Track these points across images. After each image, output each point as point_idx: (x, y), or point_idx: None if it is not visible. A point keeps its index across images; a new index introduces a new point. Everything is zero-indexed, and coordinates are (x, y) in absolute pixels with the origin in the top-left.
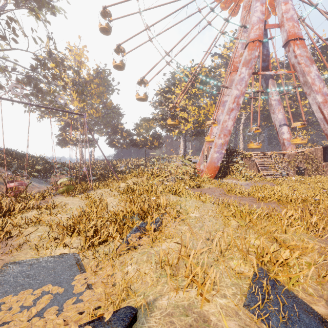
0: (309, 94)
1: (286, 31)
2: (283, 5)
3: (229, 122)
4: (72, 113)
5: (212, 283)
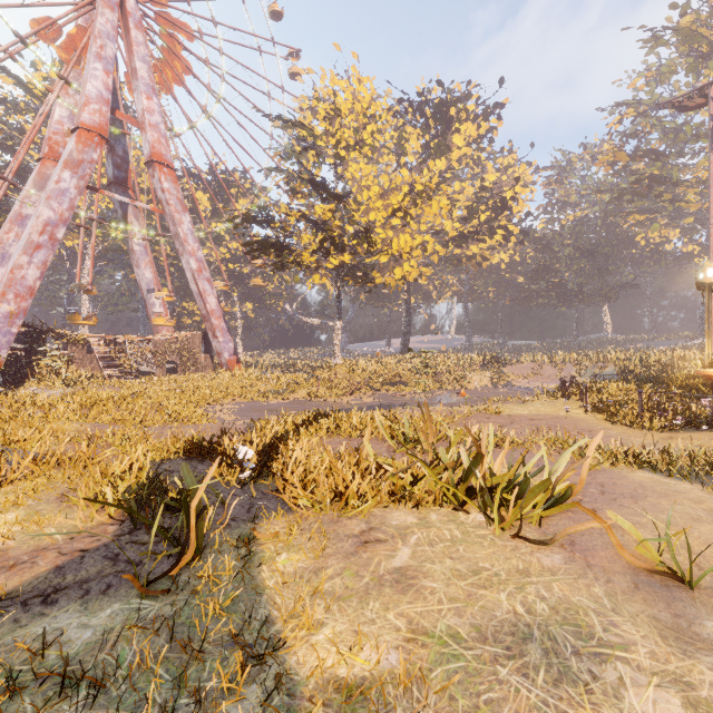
0: (182, 253)
1: (150, 143)
2: (145, 98)
3: (32, 271)
4: None
5: None
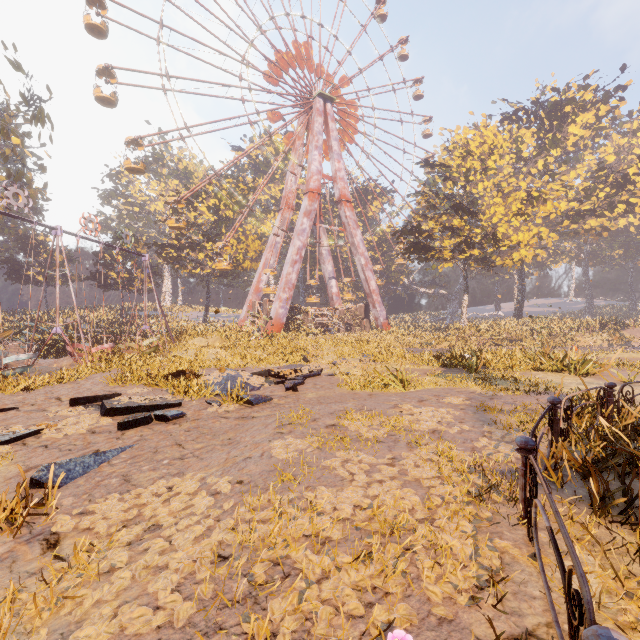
0: (355, 254)
1: (339, 190)
2: (337, 163)
3: (294, 276)
4: (136, 253)
5: (355, 355)
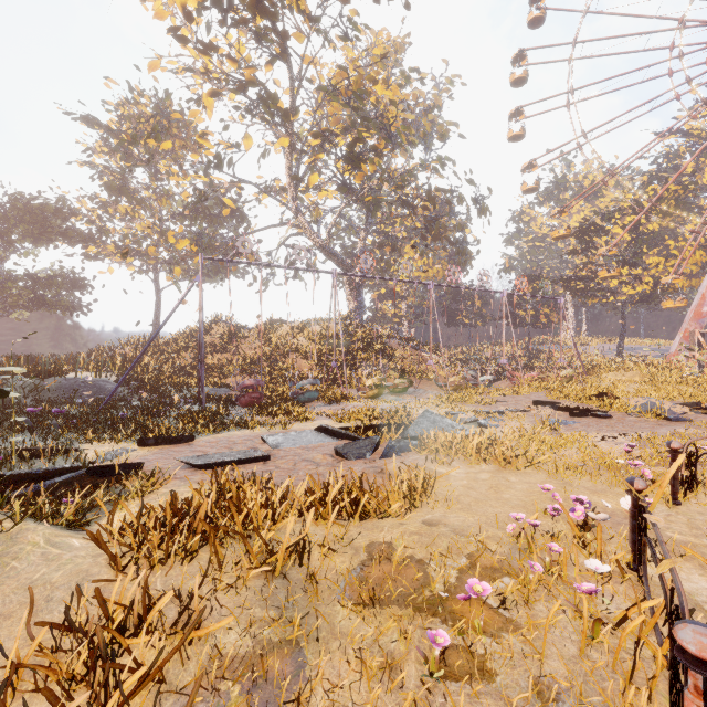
0: None
1: None
2: None
3: None
4: (553, 298)
5: None
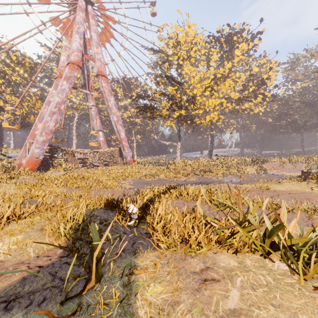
0: (110, 114)
1: (97, 67)
2: (95, 48)
3: (51, 123)
4: None
5: None
